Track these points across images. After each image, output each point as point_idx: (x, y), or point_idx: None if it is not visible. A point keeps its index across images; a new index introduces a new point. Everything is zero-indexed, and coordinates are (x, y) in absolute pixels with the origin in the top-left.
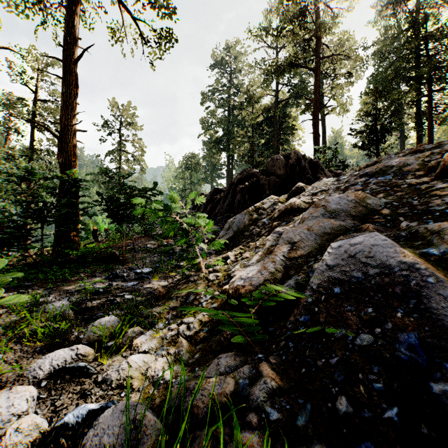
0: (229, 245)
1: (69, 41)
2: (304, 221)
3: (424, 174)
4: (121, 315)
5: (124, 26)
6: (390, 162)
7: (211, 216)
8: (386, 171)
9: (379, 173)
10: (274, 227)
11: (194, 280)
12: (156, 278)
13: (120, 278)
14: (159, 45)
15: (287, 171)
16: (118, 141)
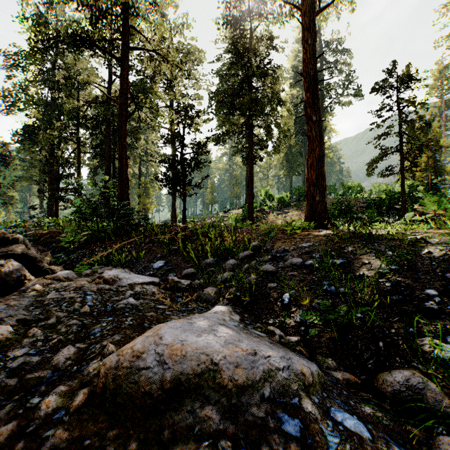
0: None
1: None
2: None
3: None
4: None
5: None
6: None
7: None
8: None
9: None
10: None
11: None
12: None
13: None
14: None
15: None
16: None
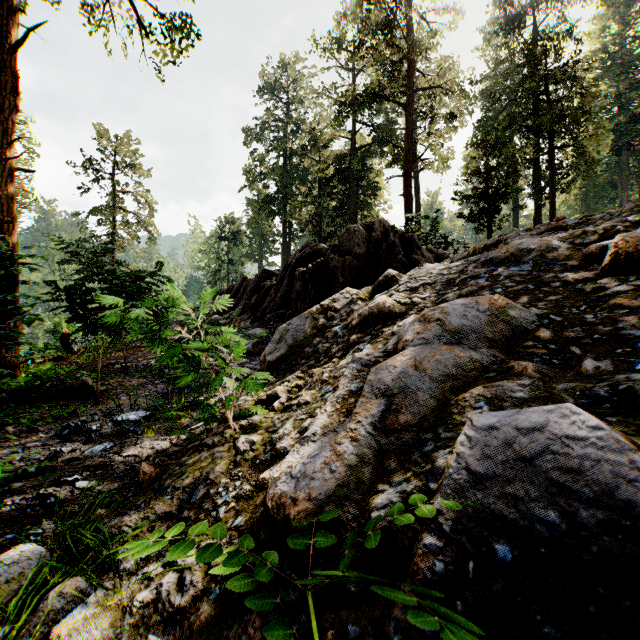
0: (281, 368)
1: (1, 13)
2: (407, 347)
3: (579, 265)
4: (53, 537)
5: (109, 4)
6: (527, 243)
7: (256, 313)
8: (520, 258)
9: (511, 259)
10: (351, 342)
11: (213, 444)
12: (150, 434)
13: (84, 434)
14: (171, 42)
15: (369, 248)
16: (112, 192)
